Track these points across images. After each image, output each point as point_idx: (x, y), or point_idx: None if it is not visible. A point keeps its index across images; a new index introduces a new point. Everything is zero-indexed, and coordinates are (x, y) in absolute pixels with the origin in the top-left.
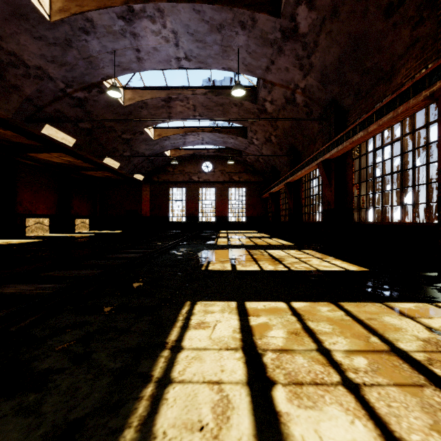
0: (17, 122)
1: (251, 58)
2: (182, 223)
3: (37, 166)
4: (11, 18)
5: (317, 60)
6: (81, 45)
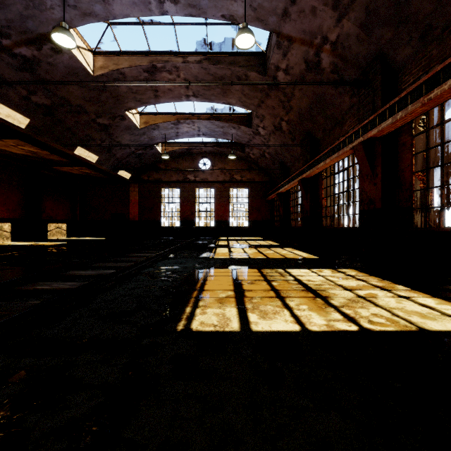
0: None
1: None
2: (175, 229)
3: None
4: None
5: None
6: None
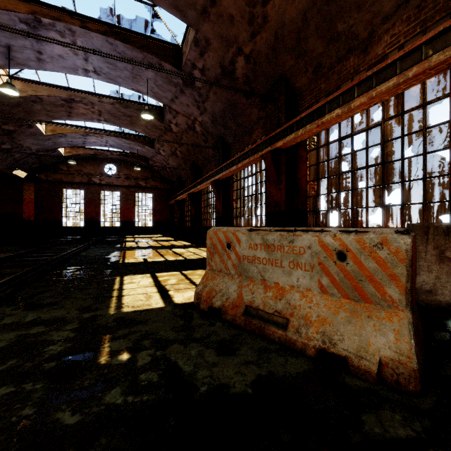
0: None
1: (158, 89)
2: (82, 228)
3: None
4: None
5: (209, 107)
6: None
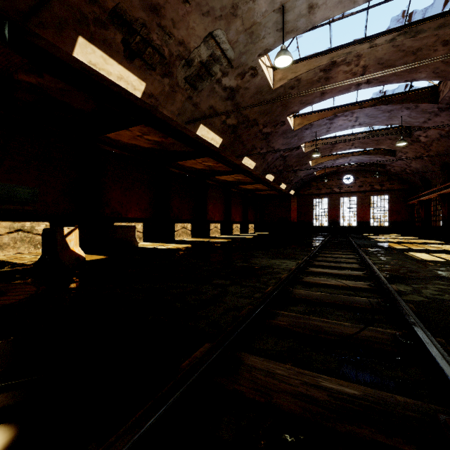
0: (259, 175)
1: (411, 119)
2: (332, 227)
3: (236, 191)
4: (280, 135)
5: None
6: (301, 134)
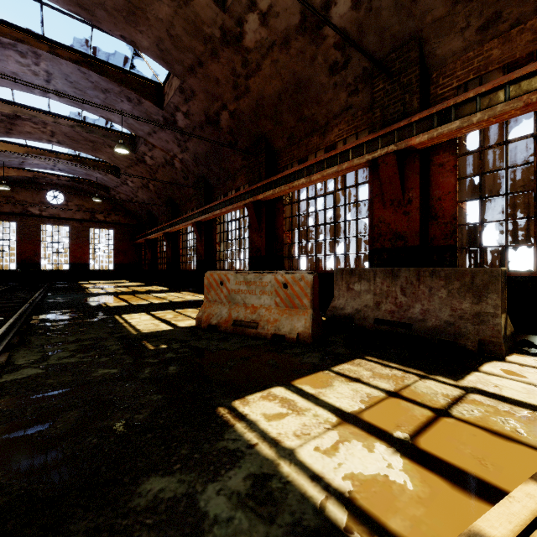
0: None
1: (134, 121)
2: (20, 272)
3: None
4: None
5: (191, 147)
6: None
